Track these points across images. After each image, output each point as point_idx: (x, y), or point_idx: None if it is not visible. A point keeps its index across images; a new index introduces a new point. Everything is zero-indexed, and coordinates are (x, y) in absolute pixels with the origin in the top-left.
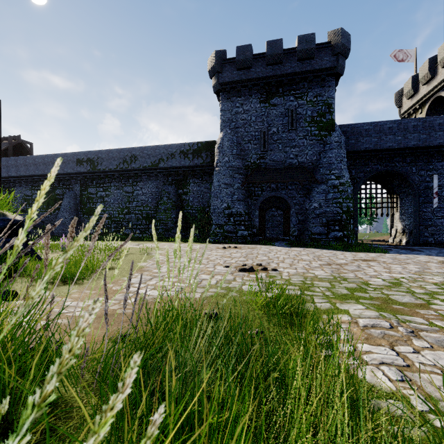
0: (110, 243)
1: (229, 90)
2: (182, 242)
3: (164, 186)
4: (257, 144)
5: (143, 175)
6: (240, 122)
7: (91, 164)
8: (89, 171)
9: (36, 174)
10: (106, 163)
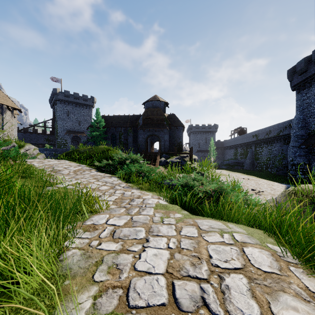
0: (235, 173)
1: (298, 88)
2: (254, 176)
3: (283, 145)
4: (314, 117)
5: (275, 140)
6: (305, 105)
7: (256, 136)
8: (255, 140)
9: (242, 143)
10: (260, 135)
